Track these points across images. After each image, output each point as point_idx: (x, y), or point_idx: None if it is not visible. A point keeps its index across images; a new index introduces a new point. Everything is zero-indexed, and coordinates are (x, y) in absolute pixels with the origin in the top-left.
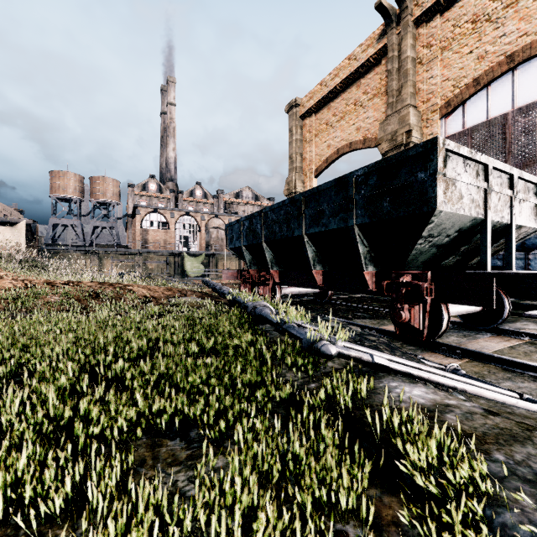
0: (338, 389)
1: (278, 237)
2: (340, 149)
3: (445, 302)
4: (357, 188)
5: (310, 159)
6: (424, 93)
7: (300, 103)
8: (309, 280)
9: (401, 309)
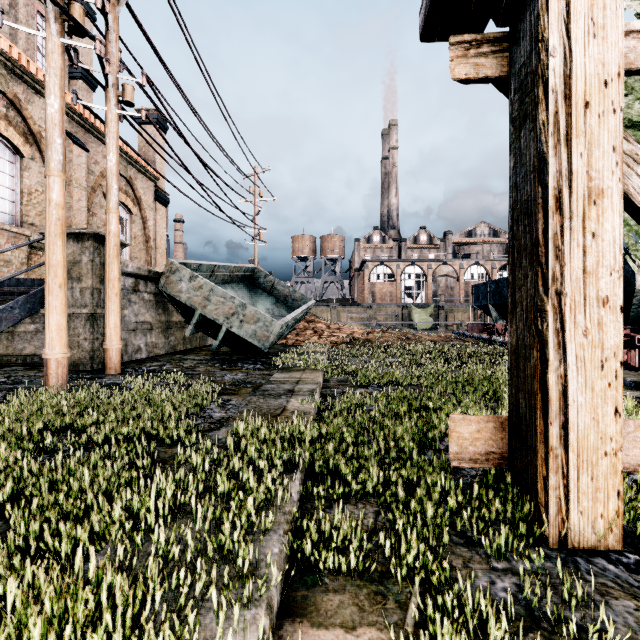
0: None
1: None
2: None
3: None
4: None
5: None
6: None
7: None
8: None
9: None
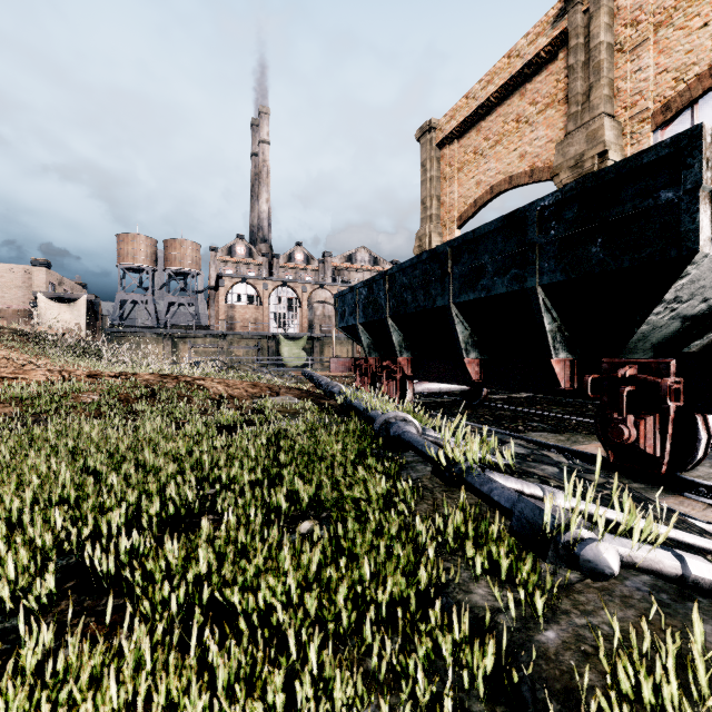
0: (646, 680)
1: (410, 309)
2: (495, 187)
3: (707, 412)
4: (541, 227)
5: (450, 202)
6: (626, 95)
7: (437, 126)
8: (457, 373)
9: (621, 421)
